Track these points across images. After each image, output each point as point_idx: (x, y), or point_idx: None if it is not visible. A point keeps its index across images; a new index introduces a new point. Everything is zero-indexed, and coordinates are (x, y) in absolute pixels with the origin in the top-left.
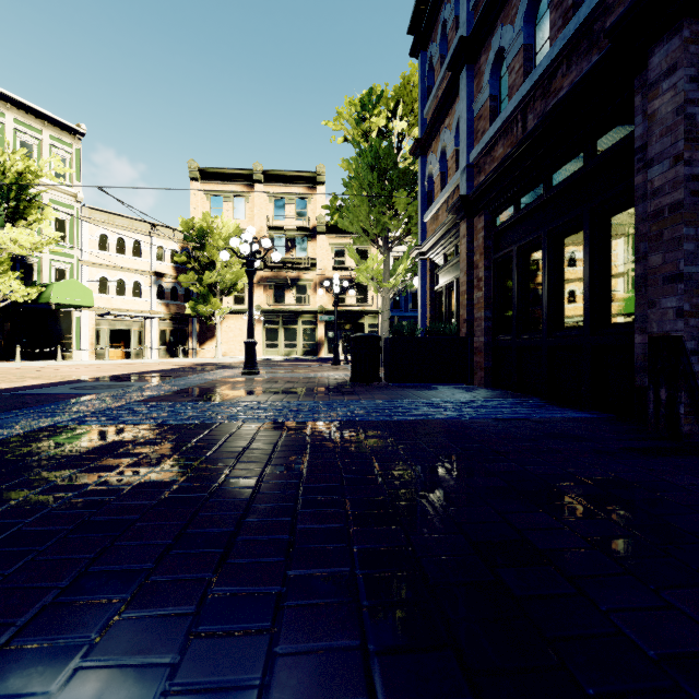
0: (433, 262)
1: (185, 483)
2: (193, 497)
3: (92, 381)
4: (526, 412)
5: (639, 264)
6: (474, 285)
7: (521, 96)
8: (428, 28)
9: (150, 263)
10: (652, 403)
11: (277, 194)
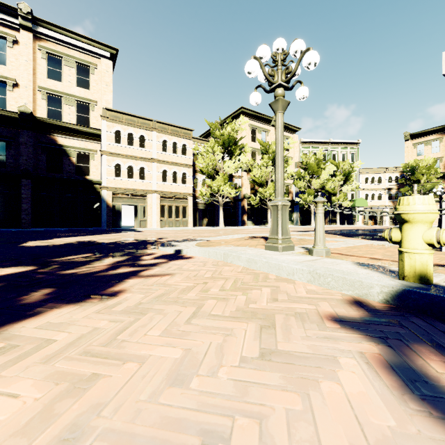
0: None
1: None
2: None
3: None
4: None
5: None
6: None
7: None
8: None
9: (385, 185)
10: None
11: None
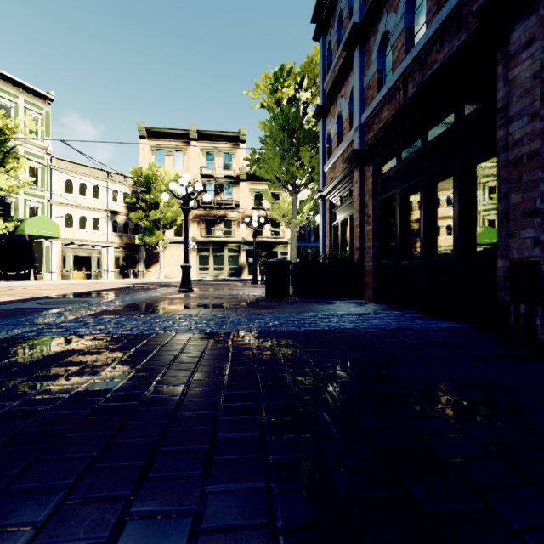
0: (331, 203)
1: (119, 390)
2: (125, 405)
3: (56, 298)
4: (409, 323)
5: (501, 203)
6: (364, 221)
7: (403, 69)
8: (328, 18)
9: (106, 203)
10: (513, 316)
11: (209, 150)
